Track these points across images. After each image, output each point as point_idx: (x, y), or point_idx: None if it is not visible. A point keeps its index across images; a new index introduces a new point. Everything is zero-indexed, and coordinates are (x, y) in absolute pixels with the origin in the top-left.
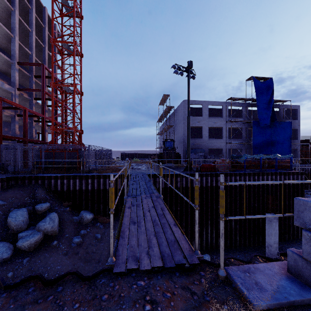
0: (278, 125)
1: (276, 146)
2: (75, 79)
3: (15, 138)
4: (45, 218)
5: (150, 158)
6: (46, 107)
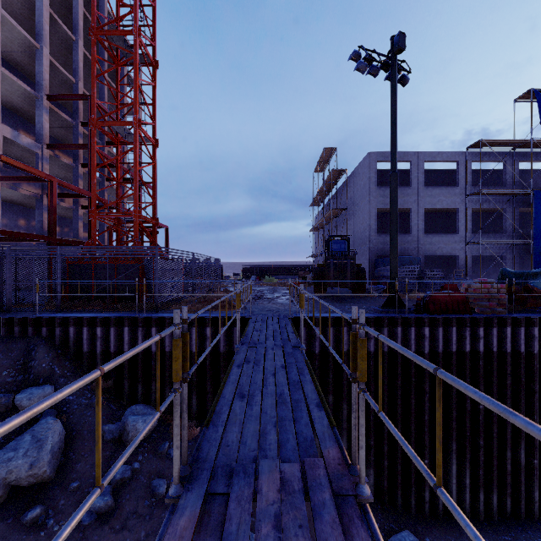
0: None
1: None
2: (137, 110)
3: (27, 237)
4: (21, 438)
5: (298, 276)
6: (106, 181)
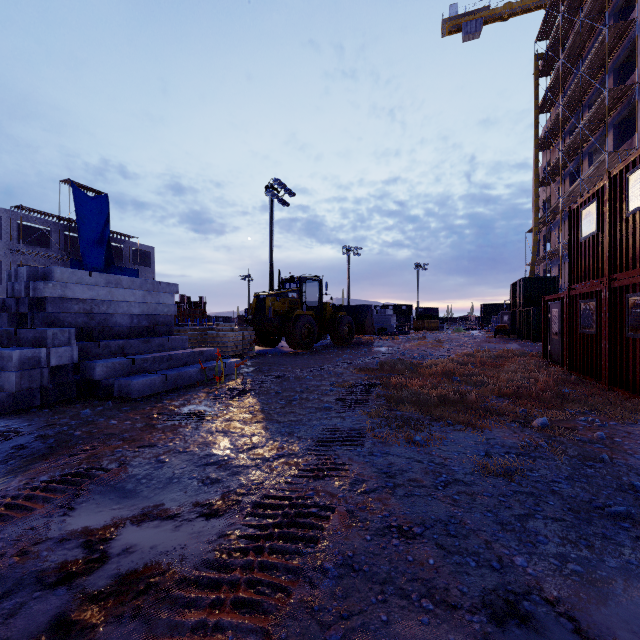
0: (119, 272)
1: None
2: None
3: None
4: None
5: None
6: None
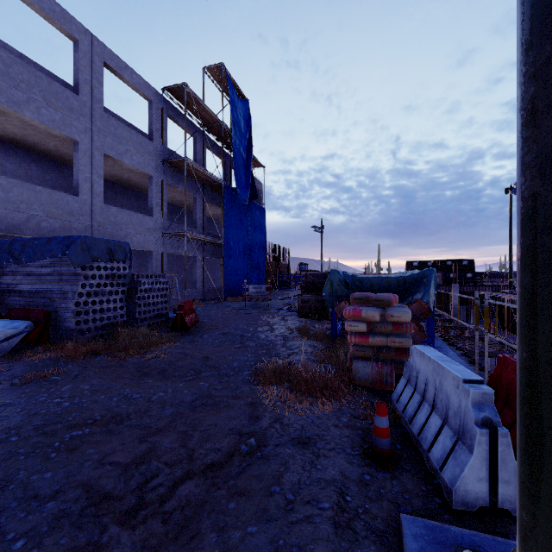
0: (255, 211)
1: (253, 256)
2: None
3: None
4: None
5: None
6: None
